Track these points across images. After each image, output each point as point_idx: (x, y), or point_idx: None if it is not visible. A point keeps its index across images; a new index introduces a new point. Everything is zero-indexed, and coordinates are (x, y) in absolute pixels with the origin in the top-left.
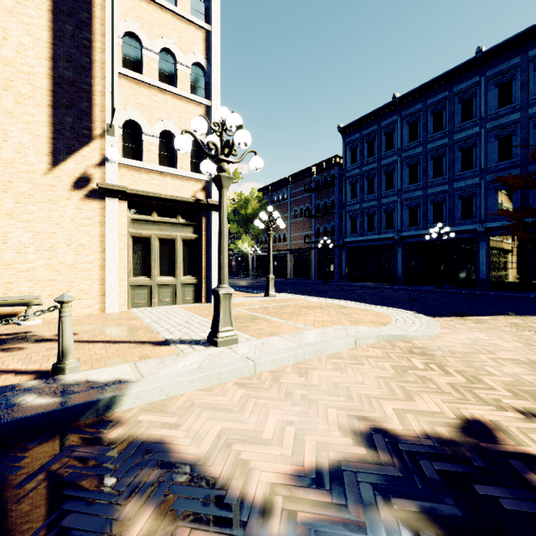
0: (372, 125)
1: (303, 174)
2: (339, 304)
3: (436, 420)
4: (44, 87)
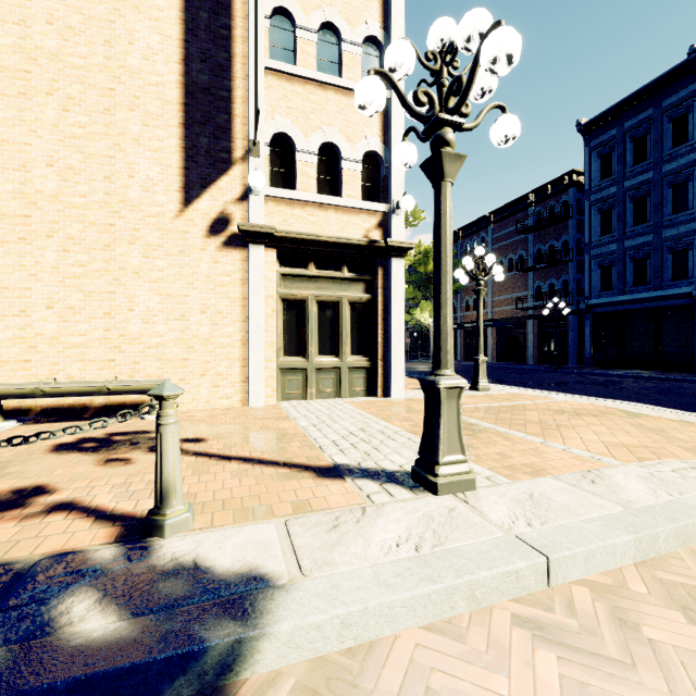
0: (643, 109)
1: (513, 208)
2: (620, 408)
3: None
4: (175, 100)
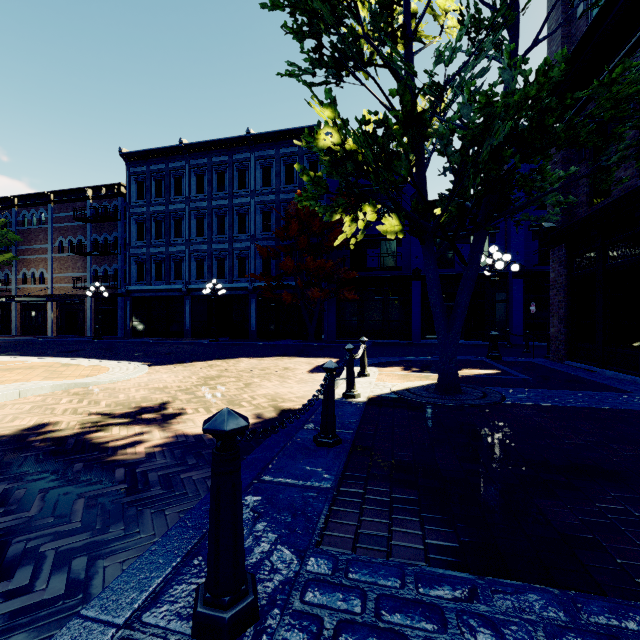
0: (160, 162)
1: (73, 195)
2: (67, 363)
3: (13, 428)
4: None
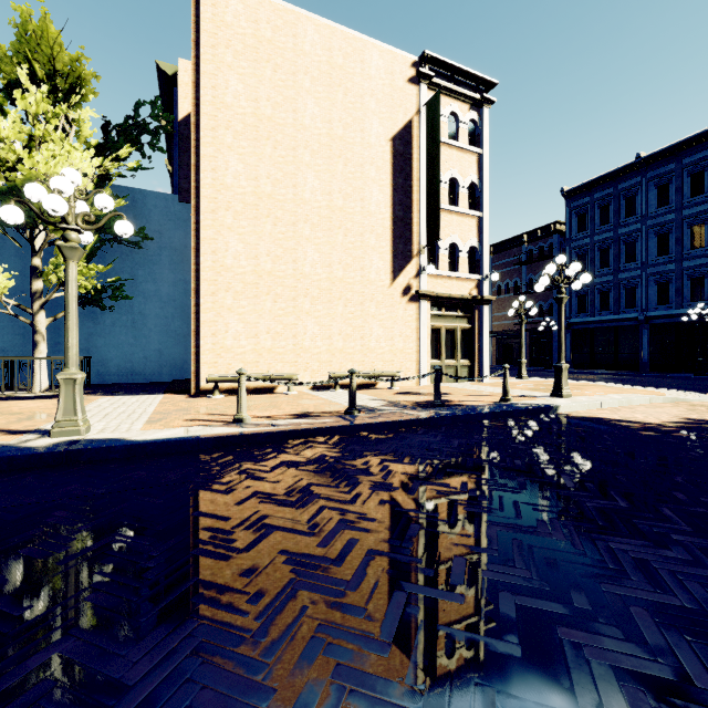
0: (606, 187)
1: (509, 243)
2: (602, 384)
3: None
4: (388, 227)
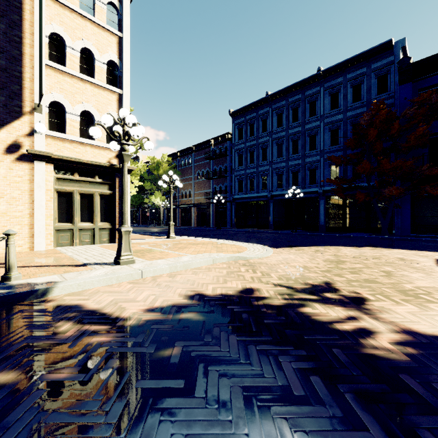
0: (253, 112)
1: (204, 145)
2: (218, 242)
3: (231, 289)
4: None
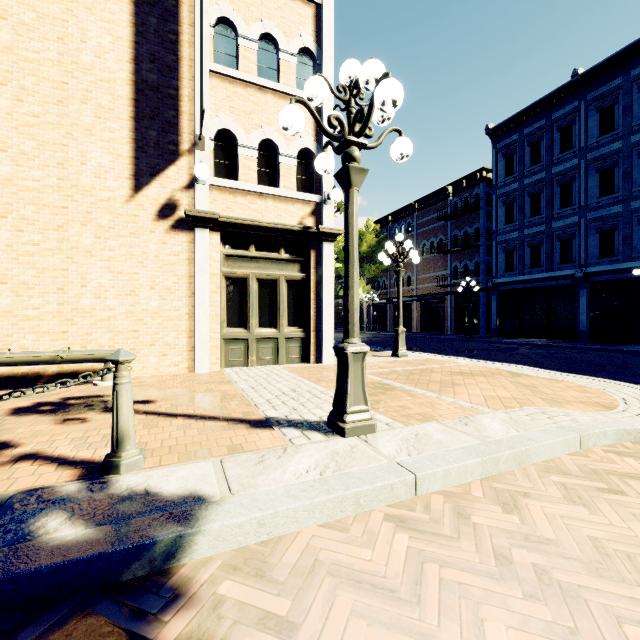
0: (538, 119)
1: (434, 197)
2: (507, 370)
3: None
4: (126, 96)
